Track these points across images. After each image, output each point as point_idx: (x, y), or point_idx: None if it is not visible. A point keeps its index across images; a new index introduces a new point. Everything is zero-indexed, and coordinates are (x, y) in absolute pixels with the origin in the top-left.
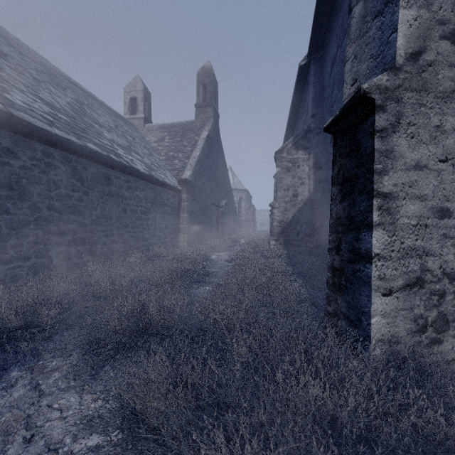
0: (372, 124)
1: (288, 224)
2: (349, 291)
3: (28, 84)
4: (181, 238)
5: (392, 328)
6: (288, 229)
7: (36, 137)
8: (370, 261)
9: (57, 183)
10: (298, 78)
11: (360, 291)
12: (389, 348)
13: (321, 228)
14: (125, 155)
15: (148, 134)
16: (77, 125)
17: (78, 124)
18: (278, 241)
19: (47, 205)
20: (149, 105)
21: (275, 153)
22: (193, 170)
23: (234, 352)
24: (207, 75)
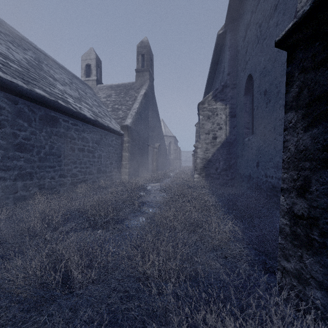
0: None
1: (209, 161)
2: None
3: None
4: (123, 172)
5: None
6: (209, 165)
7: None
8: None
9: (1, 123)
10: (216, 45)
11: None
12: None
13: (235, 164)
14: (74, 103)
15: (99, 92)
16: (28, 74)
17: (30, 74)
18: (200, 174)
19: None
20: (100, 70)
21: (198, 104)
22: (133, 118)
23: None
24: (145, 47)
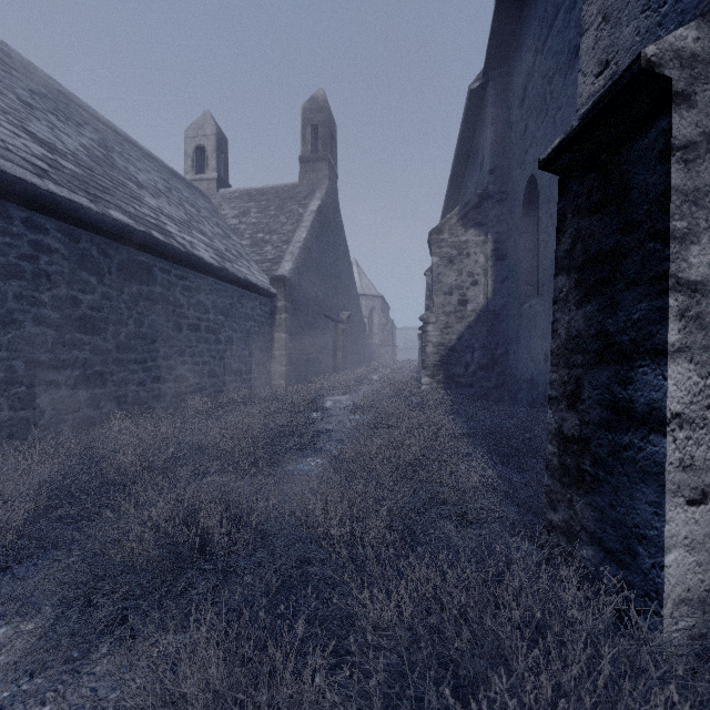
0: (665, 134)
1: (452, 349)
2: (603, 487)
3: (9, 110)
4: (276, 373)
5: (707, 574)
6: (452, 359)
7: (11, 195)
8: (661, 430)
9: (52, 278)
10: (468, 111)
11: (632, 490)
12: (701, 618)
13: (506, 356)
14: (180, 234)
15: (224, 205)
16: (94, 181)
17: (97, 180)
18: (434, 377)
19: (33, 315)
20: (226, 159)
21: (430, 233)
22: (296, 261)
23: (367, 620)
24: (319, 111)
